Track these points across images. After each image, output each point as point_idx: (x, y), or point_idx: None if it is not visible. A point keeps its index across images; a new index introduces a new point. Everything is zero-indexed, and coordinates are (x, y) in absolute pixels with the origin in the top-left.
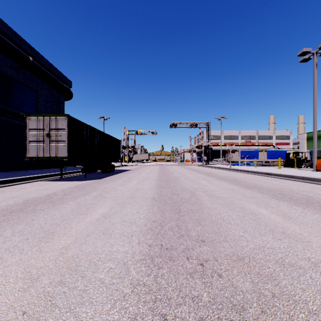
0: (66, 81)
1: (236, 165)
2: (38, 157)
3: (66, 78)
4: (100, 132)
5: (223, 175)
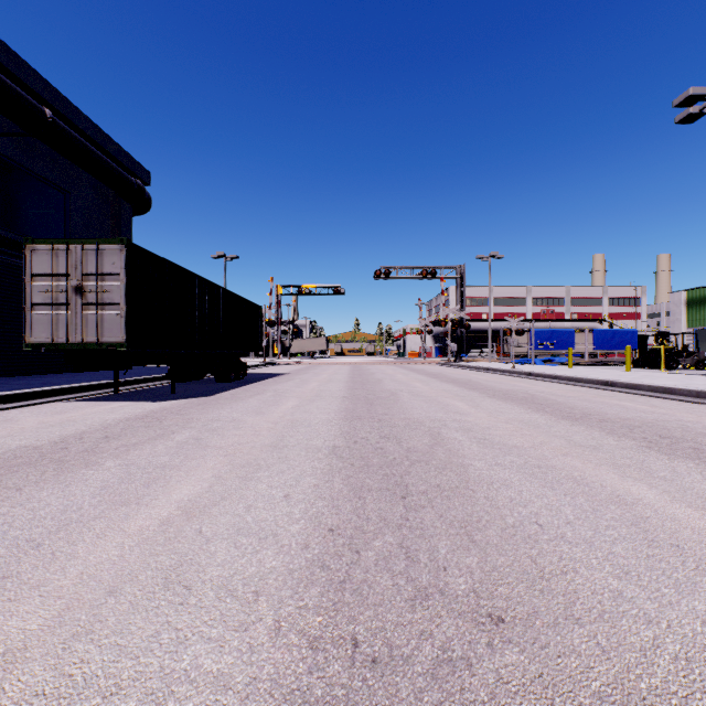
0: (136, 169)
1: (525, 364)
2: (54, 343)
3: (137, 163)
4: (210, 286)
5: (500, 386)
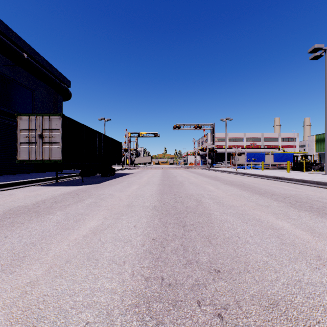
0: (64, 80)
1: (242, 169)
2: (30, 160)
3: (65, 77)
4: (98, 134)
5: (230, 179)
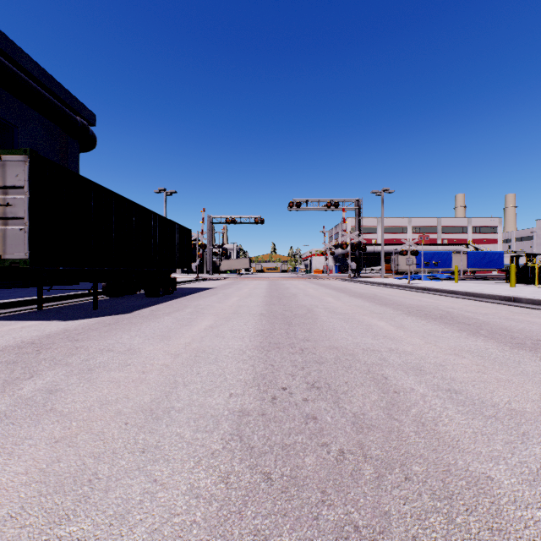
0: (81, 110)
1: (414, 279)
2: None
3: (83, 105)
4: (138, 208)
5: (407, 301)
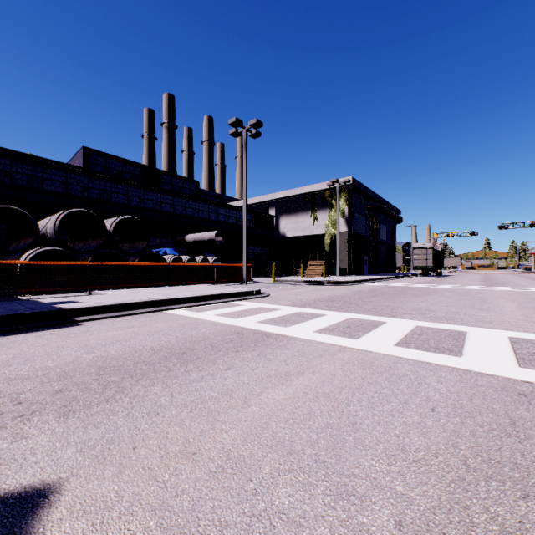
0: (399, 212)
1: None
2: (418, 266)
3: (399, 210)
4: (437, 251)
5: None
